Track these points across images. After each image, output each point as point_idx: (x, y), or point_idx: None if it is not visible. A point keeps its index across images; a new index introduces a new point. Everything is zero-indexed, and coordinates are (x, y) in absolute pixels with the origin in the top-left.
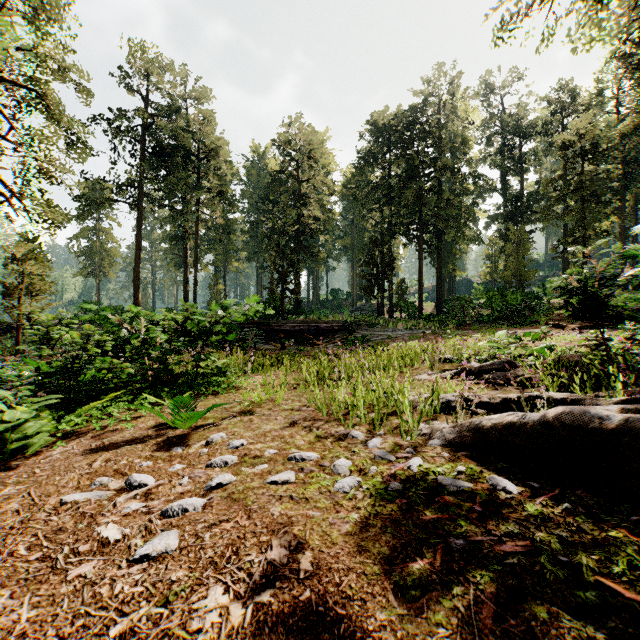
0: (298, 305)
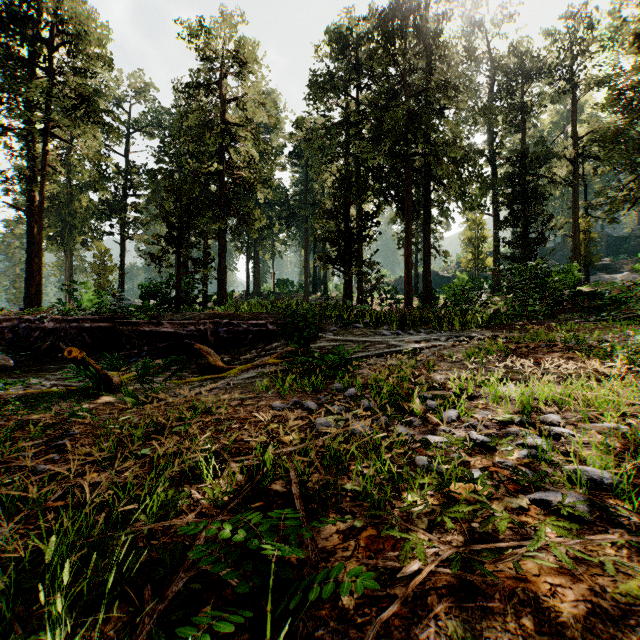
0: (220, 292)
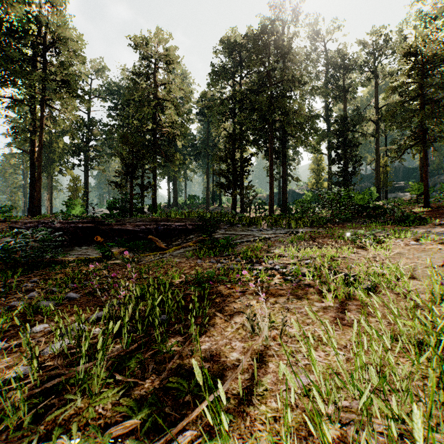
0: (154, 205)
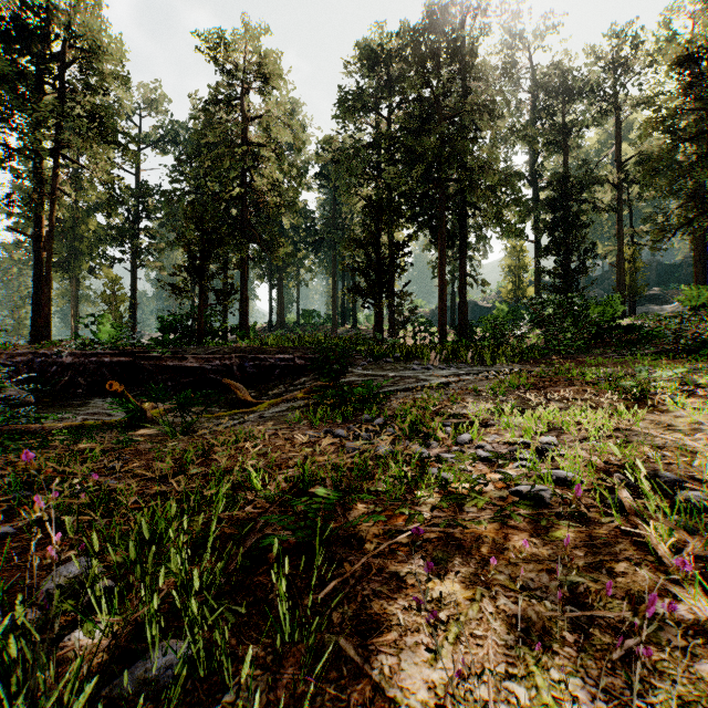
0: (243, 325)
